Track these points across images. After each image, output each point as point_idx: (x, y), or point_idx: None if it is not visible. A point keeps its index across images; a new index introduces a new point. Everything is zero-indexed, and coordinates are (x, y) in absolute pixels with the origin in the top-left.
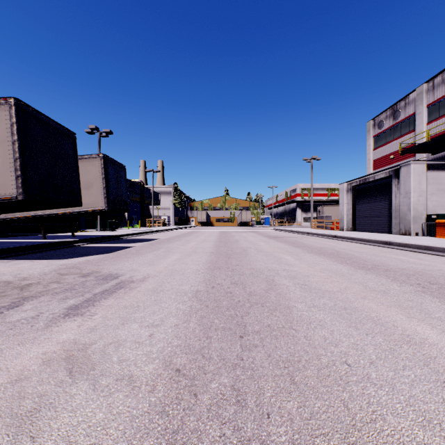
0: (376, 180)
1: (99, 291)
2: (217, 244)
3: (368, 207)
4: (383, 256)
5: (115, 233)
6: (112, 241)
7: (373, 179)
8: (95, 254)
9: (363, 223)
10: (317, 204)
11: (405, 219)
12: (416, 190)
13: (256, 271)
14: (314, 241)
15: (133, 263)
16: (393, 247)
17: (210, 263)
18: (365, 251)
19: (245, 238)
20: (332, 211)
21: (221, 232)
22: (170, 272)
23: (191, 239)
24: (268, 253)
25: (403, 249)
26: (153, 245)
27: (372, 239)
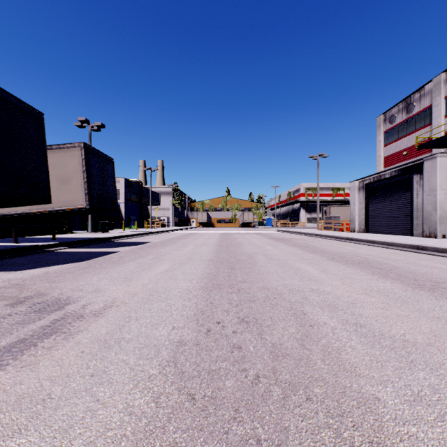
0: (393, 176)
1: (7, 344)
2: (217, 248)
3: (383, 206)
4: (429, 267)
5: (106, 235)
6: (98, 245)
7: (390, 175)
8: (64, 263)
9: (377, 224)
10: (321, 205)
11: (429, 219)
12: (443, 186)
13: (273, 293)
14: (328, 245)
15: (103, 277)
16: (429, 253)
17: (207, 277)
18: (399, 258)
19: (248, 240)
20: (338, 212)
21: (222, 234)
22: (147, 294)
23: (189, 242)
24: (280, 261)
25: (444, 255)
26: (142, 249)
27: (398, 243)
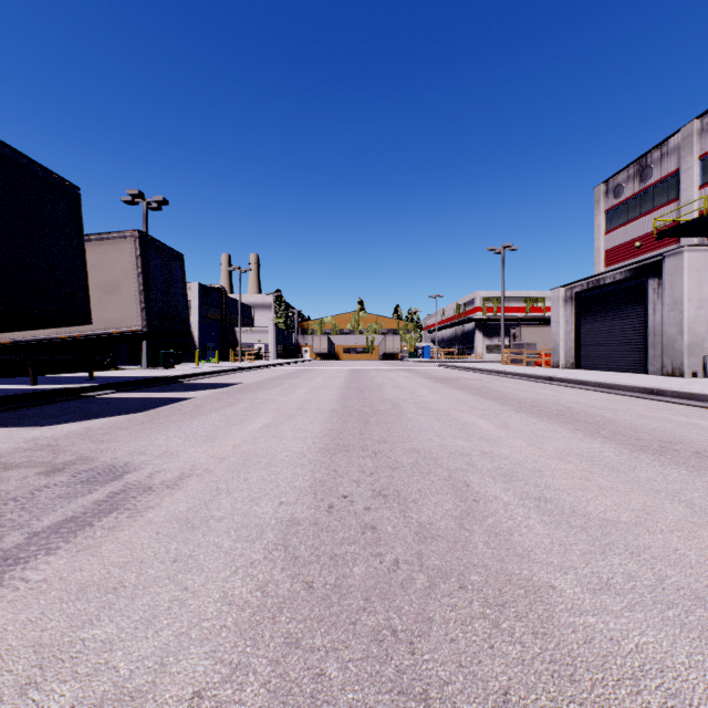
0: (618, 281)
1: (52, 523)
2: (344, 393)
3: (602, 328)
4: (663, 420)
5: (171, 372)
6: (159, 387)
7: (613, 279)
8: (112, 415)
9: (593, 355)
10: (508, 325)
11: (672, 348)
12: (694, 297)
13: (425, 457)
14: (516, 387)
15: (174, 435)
16: (667, 400)
17: (328, 435)
18: (620, 407)
19: (393, 381)
20: (535, 336)
21: (352, 370)
22: (241, 459)
23: (300, 383)
24: (439, 412)
25: (689, 403)
26: (229, 394)
27: (622, 384)
